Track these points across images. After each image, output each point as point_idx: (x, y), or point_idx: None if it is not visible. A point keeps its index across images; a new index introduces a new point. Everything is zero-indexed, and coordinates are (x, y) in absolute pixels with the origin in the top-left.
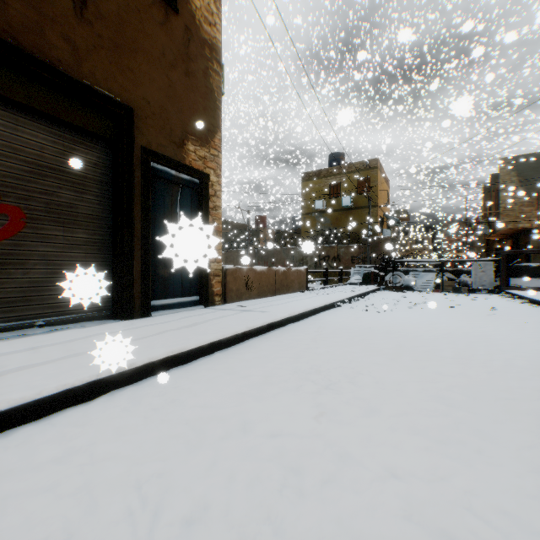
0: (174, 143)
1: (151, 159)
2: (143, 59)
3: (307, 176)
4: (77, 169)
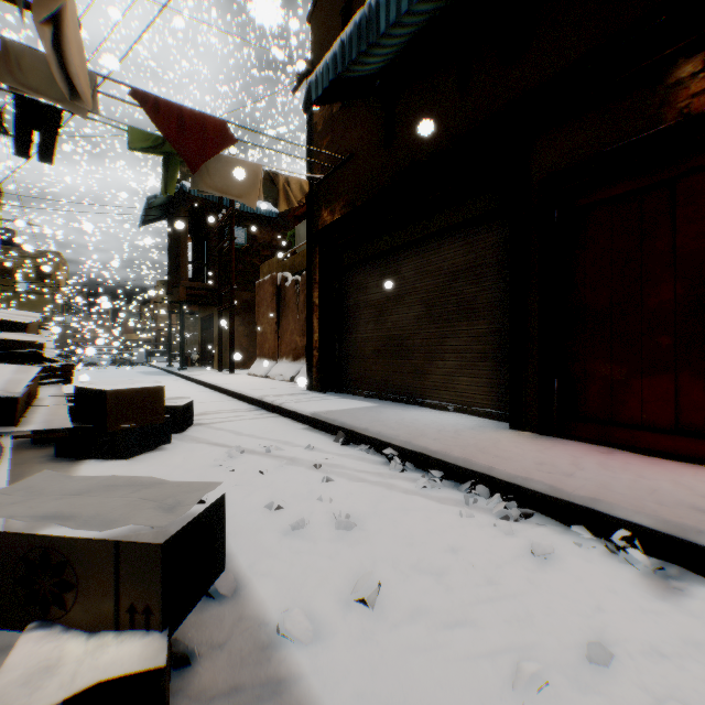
0: None
1: None
2: None
3: None
4: None
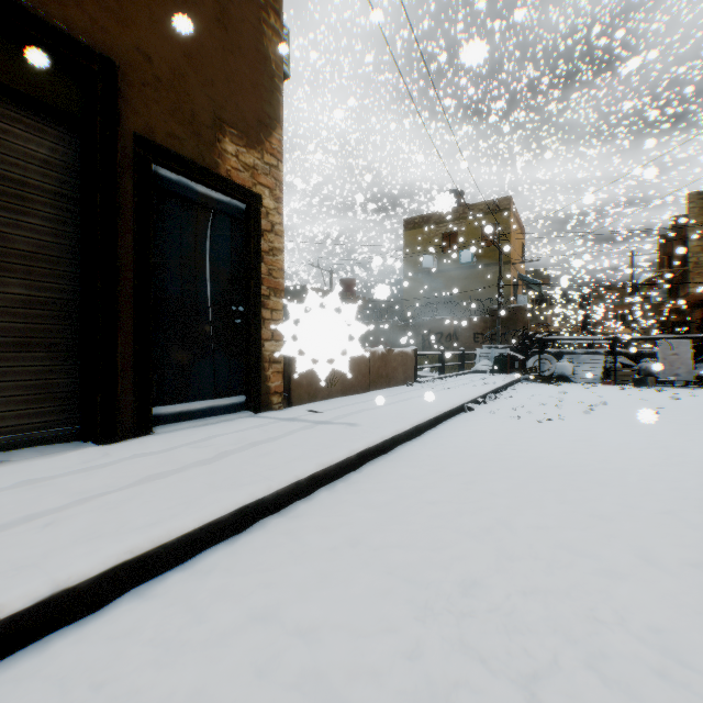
0: (198, 136)
1: (154, 158)
2: None
3: (411, 223)
4: (5, 166)
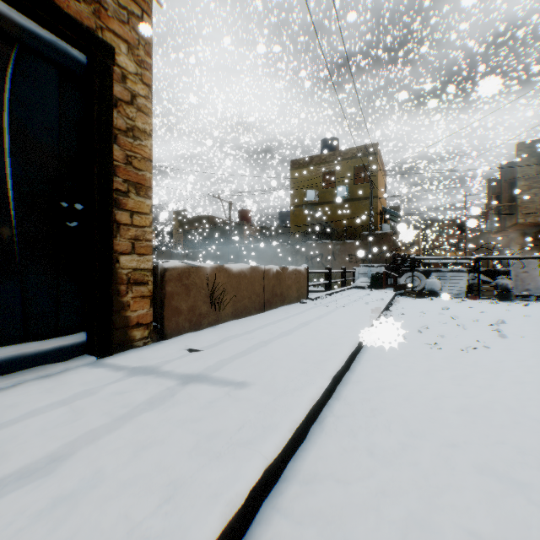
0: None
1: None
2: None
3: (297, 164)
4: None
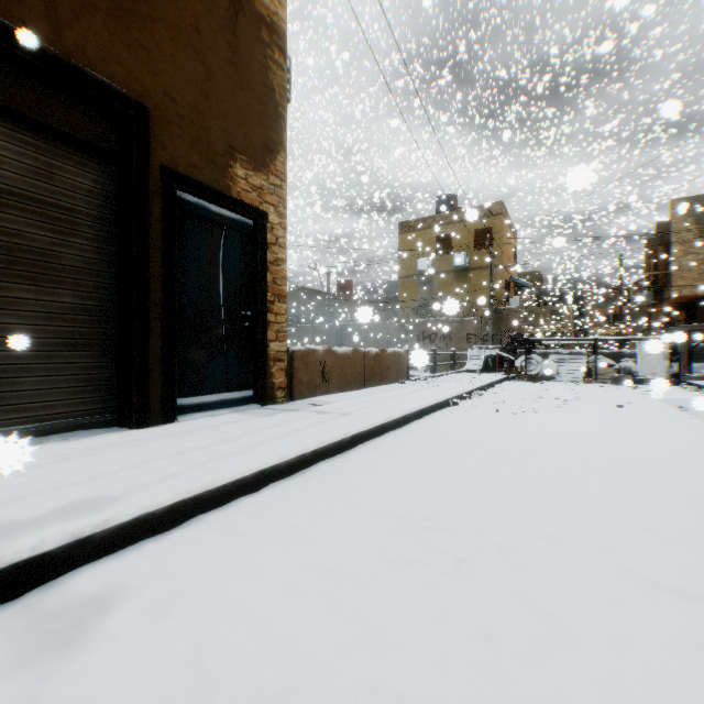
0: (213, 163)
1: (177, 185)
2: (165, 34)
3: (407, 227)
4: (59, 197)
